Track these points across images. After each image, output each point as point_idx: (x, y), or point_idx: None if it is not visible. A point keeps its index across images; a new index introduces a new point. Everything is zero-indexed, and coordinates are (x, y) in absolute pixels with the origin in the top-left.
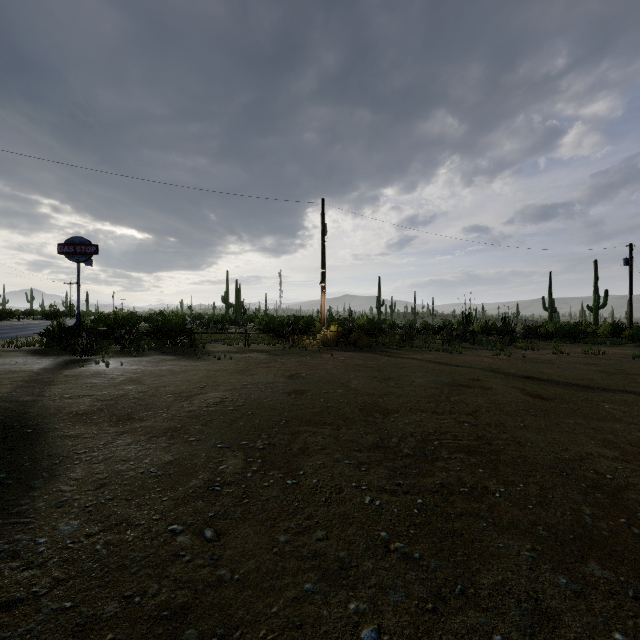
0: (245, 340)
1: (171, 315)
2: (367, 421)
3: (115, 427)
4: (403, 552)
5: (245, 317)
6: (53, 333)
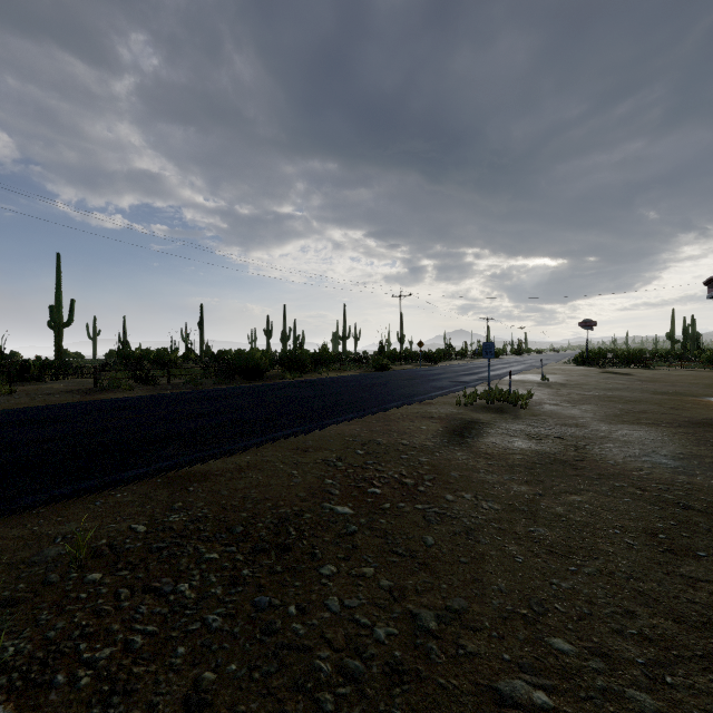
0: (681, 365)
1: (632, 352)
2: (707, 377)
3: (638, 374)
4: (689, 379)
5: (695, 352)
6: (577, 360)
